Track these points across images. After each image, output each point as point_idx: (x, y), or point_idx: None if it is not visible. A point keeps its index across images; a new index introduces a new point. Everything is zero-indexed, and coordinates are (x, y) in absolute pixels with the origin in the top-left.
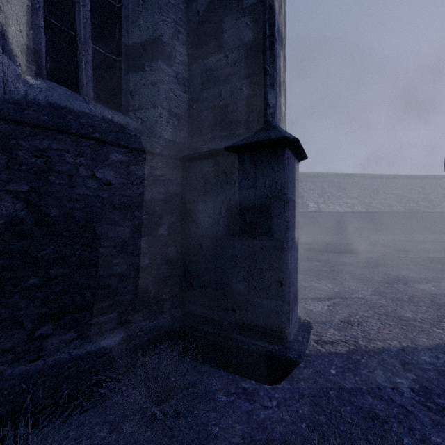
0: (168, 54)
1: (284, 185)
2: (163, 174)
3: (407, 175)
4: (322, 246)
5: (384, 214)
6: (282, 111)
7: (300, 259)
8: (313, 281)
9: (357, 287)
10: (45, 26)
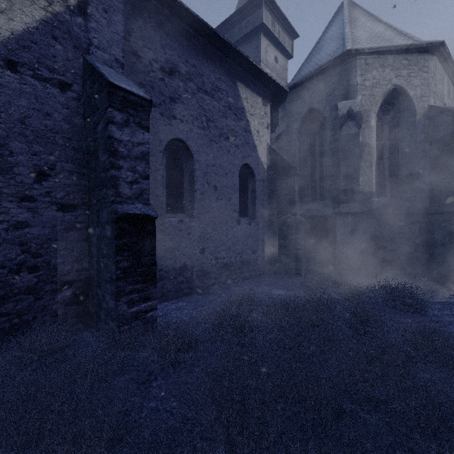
0: (420, 176)
1: None
2: (418, 221)
3: None
4: None
5: None
6: None
7: None
8: None
9: None
10: (378, 182)
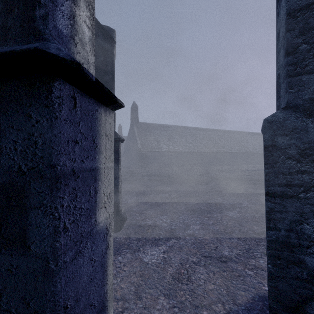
0: None
1: (51, 149)
2: None
3: (218, 129)
4: (170, 177)
5: (206, 153)
6: (82, 31)
7: (151, 192)
8: (156, 218)
9: (189, 221)
10: None
